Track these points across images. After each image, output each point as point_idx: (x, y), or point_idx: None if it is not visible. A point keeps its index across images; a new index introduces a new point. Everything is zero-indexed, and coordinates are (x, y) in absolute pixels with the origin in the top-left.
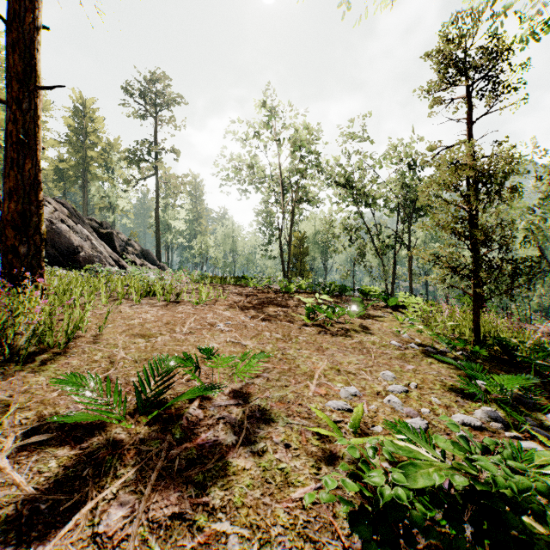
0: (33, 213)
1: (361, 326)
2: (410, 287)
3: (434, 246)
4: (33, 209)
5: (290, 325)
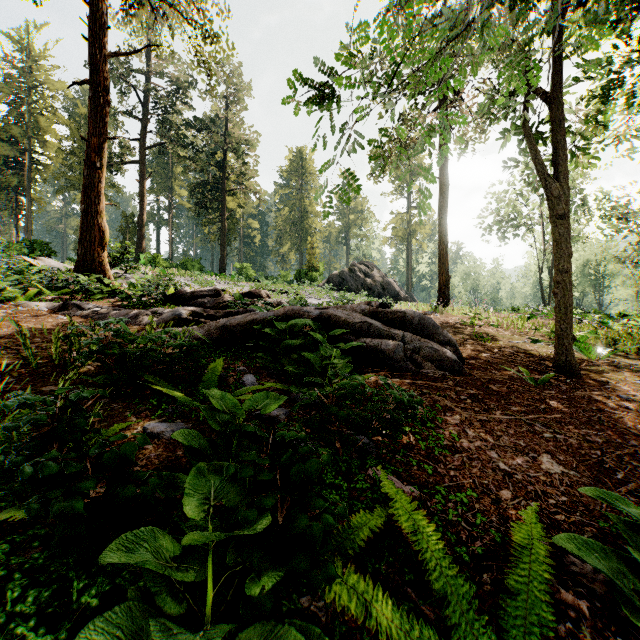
0: (448, 280)
1: None
2: None
3: None
4: (448, 278)
5: None
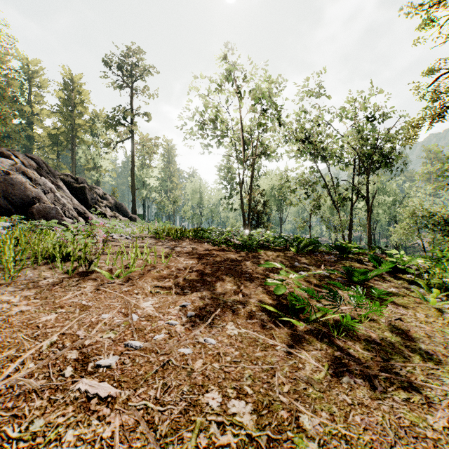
0: None
1: (390, 326)
2: (369, 238)
3: (383, 198)
4: None
5: (265, 338)
